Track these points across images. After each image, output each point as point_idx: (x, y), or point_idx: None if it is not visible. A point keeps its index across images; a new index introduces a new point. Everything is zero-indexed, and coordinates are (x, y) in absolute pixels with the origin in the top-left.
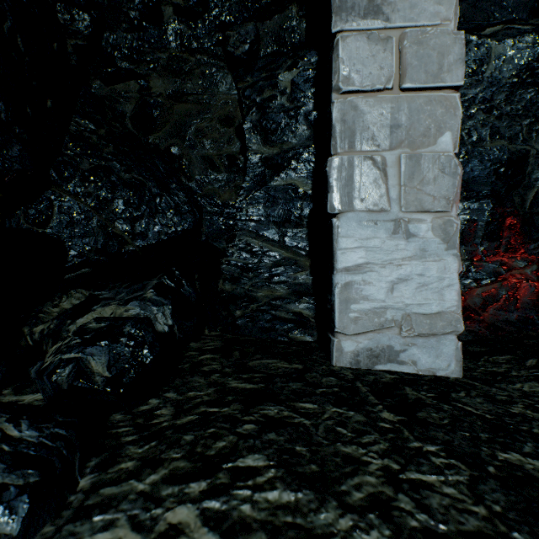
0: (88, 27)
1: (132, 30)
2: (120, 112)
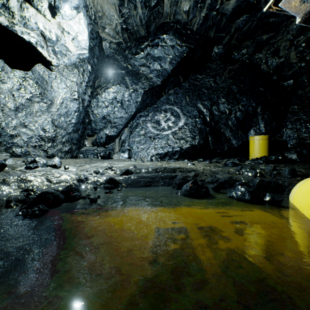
0: (292, 83)
1: (307, 74)
2: (307, 96)
